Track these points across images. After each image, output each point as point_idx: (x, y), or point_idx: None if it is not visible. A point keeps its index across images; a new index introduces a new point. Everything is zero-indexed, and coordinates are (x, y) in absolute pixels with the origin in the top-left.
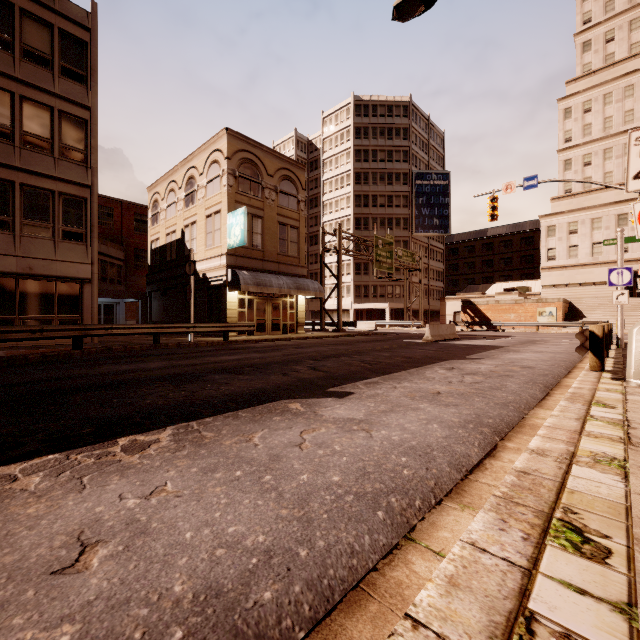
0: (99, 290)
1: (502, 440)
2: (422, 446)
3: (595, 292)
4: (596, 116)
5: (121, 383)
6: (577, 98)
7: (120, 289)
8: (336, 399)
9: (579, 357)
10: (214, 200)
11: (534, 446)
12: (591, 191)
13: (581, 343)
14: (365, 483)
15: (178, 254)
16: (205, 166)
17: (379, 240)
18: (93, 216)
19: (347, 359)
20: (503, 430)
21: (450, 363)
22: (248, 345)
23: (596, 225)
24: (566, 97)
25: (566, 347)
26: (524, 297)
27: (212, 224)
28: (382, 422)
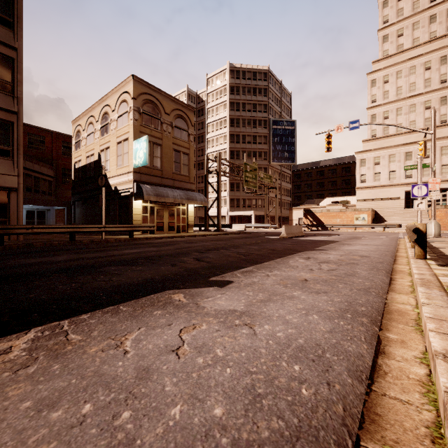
0: (31, 199)
1: (381, 330)
2: (311, 345)
3: (391, 204)
4: (392, 86)
5: (18, 276)
6: (379, 73)
7: (50, 199)
8: (217, 288)
9: (394, 248)
10: (123, 130)
11: (440, 348)
12: (388, 136)
13: (415, 237)
14: (258, 419)
15: (95, 172)
16: (116, 104)
17: (247, 166)
18: (19, 137)
19: (225, 251)
20: (377, 318)
21: (305, 254)
22: (148, 241)
23: (392, 159)
24: (372, 72)
25: (381, 241)
26: (346, 207)
27: (122, 149)
28: (263, 314)
